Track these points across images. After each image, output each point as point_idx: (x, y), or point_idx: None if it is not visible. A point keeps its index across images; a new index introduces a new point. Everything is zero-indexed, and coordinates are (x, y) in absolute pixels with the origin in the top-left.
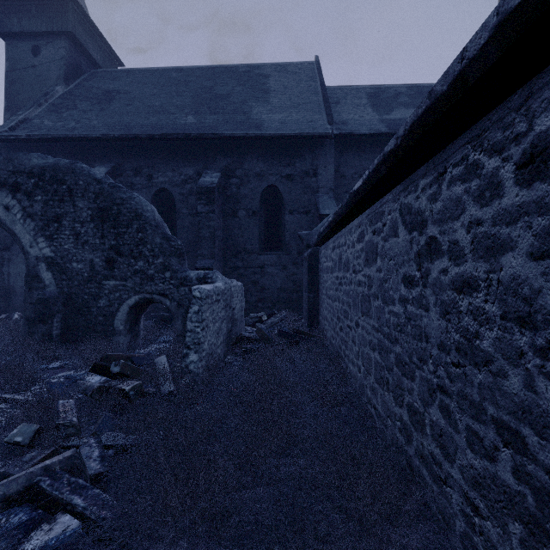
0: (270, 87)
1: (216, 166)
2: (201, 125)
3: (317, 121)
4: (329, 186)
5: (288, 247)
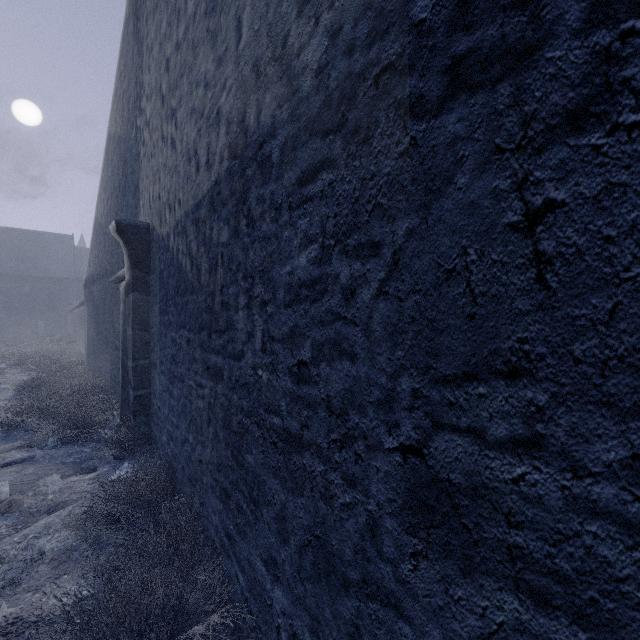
0: (50, 250)
1: (27, 284)
2: (20, 268)
3: (70, 271)
4: (75, 293)
5: (58, 312)
